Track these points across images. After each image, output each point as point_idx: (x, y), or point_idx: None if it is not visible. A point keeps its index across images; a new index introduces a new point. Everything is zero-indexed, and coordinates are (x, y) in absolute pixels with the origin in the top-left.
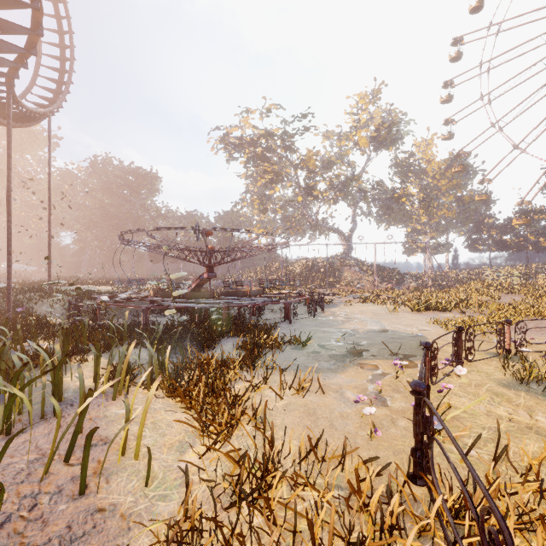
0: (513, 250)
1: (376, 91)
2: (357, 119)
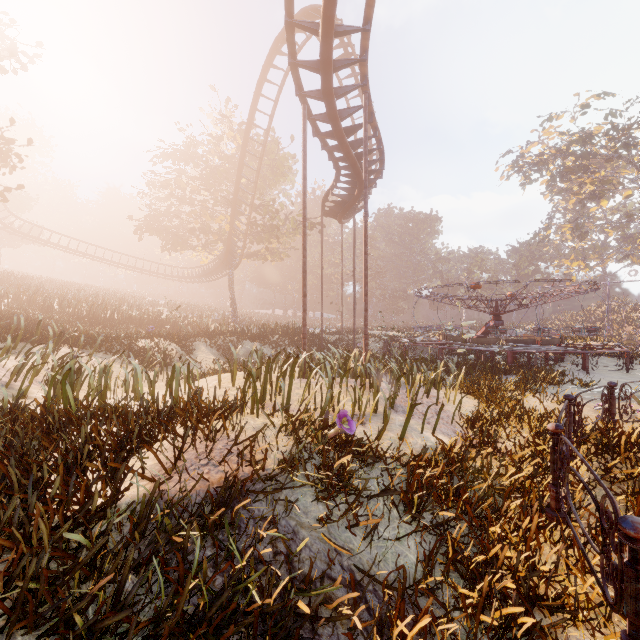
0: None
1: None
2: None
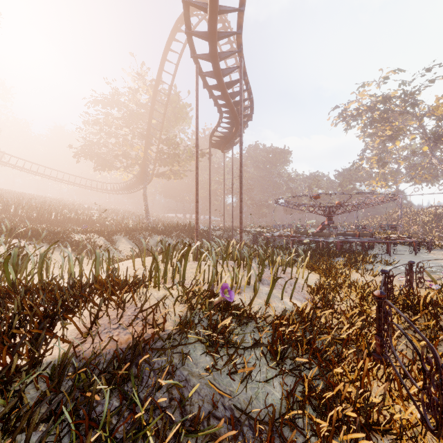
0: None
1: None
2: None
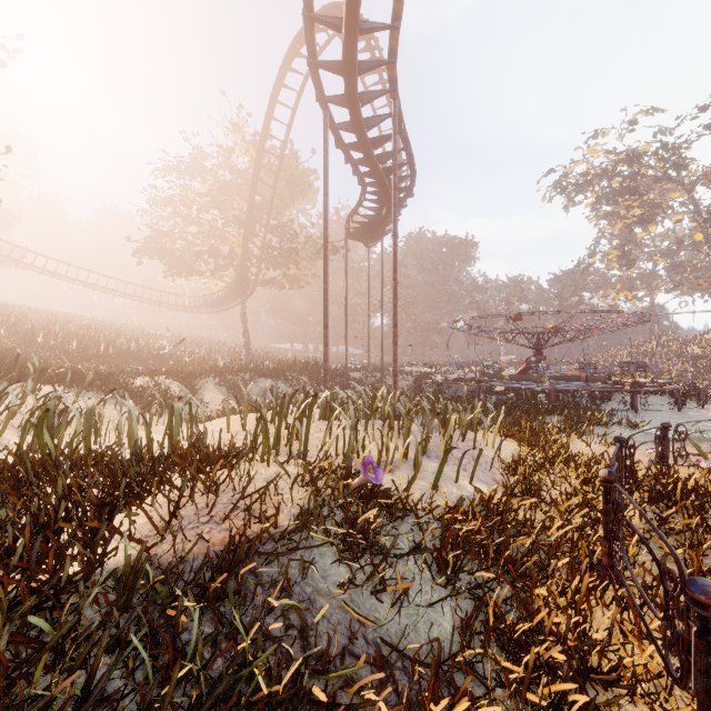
0: None
1: None
2: None
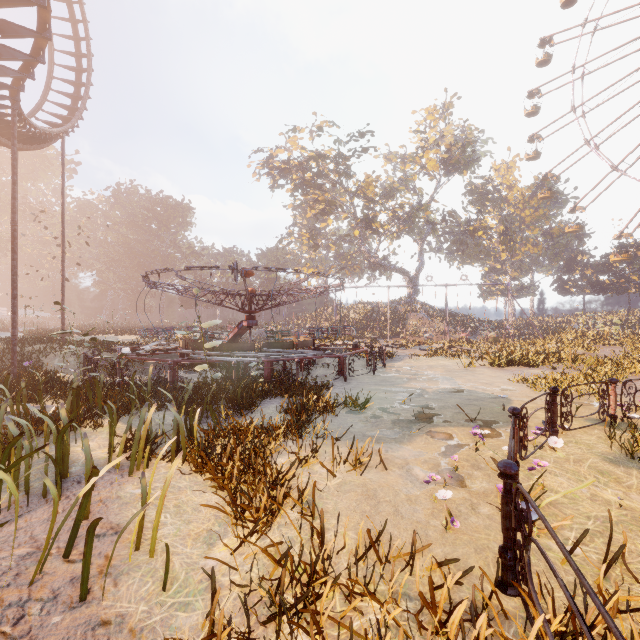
0: (611, 293)
1: (447, 105)
2: (425, 138)
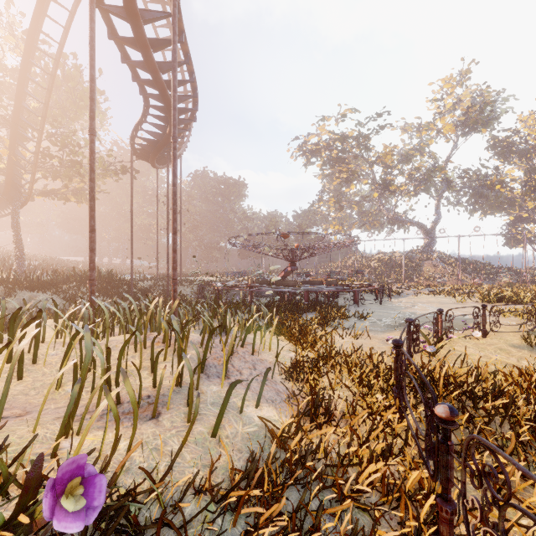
0: None
1: (464, 72)
2: (442, 105)
